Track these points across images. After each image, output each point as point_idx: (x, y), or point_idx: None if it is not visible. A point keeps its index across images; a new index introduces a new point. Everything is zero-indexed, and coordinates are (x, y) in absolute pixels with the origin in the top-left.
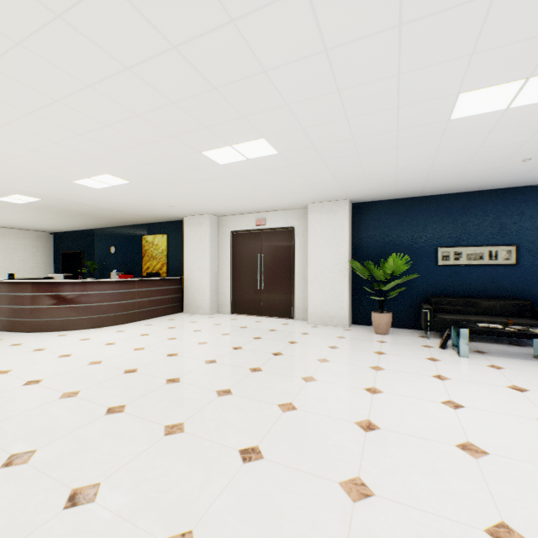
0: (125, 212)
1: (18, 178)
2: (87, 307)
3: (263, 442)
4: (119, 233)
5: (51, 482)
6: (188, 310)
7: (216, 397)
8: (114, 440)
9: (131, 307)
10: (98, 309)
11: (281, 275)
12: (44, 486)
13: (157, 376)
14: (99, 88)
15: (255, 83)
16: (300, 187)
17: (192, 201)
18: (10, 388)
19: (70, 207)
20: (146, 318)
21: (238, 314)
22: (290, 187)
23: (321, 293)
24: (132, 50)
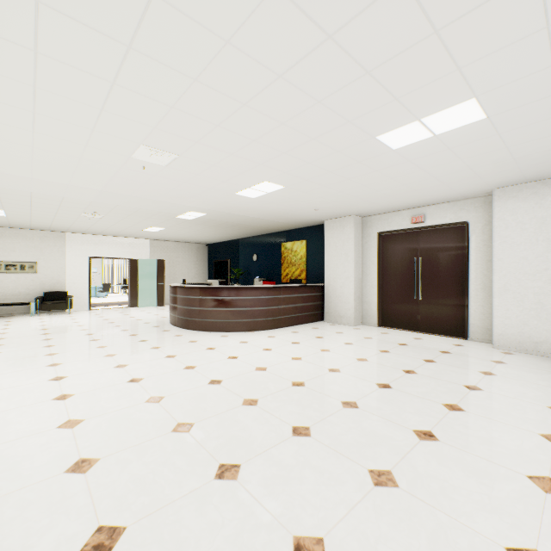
0: (270, 220)
1: (194, 196)
2: (241, 311)
3: (543, 546)
4: (260, 241)
5: (268, 517)
6: (329, 319)
7: (417, 440)
8: (315, 475)
9: (277, 313)
10: (251, 314)
11: (446, 283)
12: (262, 519)
13: (328, 395)
14: (289, 76)
15: (508, 1)
16: (493, 166)
17: (339, 201)
18: (199, 385)
19: (225, 219)
20: (290, 324)
21: (387, 327)
22: (478, 167)
23: (516, 308)
24: (343, 6)
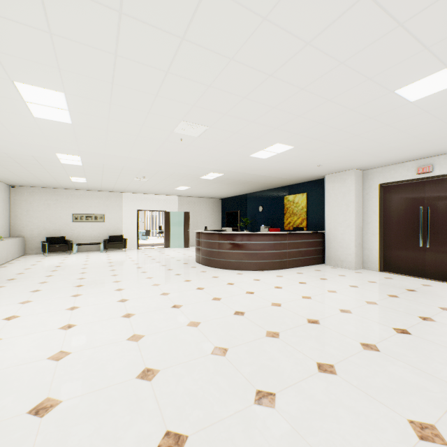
0: (275, 177)
1: (216, 160)
2: (253, 253)
3: None
4: (265, 195)
5: None
6: (329, 262)
7: None
8: (351, 416)
9: (283, 256)
10: (260, 256)
11: None
12: None
13: (345, 335)
14: (316, 42)
15: None
16: None
17: (343, 157)
18: (227, 315)
19: (238, 178)
20: (294, 266)
21: (389, 273)
22: None
23: None
24: None
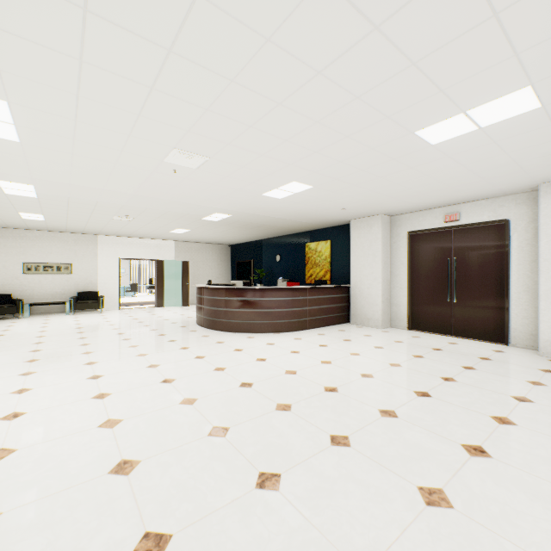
0: (294, 220)
1: (221, 198)
2: (267, 312)
3: None
4: (283, 242)
5: (315, 533)
6: (355, 321)
7: (467, 455)
8: (360, 490)
9: (303, 314)
10: (276, 315)
11: (484, 284)
12: (310, 536)
13: (364, 402)
14: (328, 72)
15: None
16: (542, 159)
17: (368, 200)
18: (231, 388)
19: (250, 220)
20: (316, 326)
21: (417, 331)
22: (524, 161)
23: None
24: None
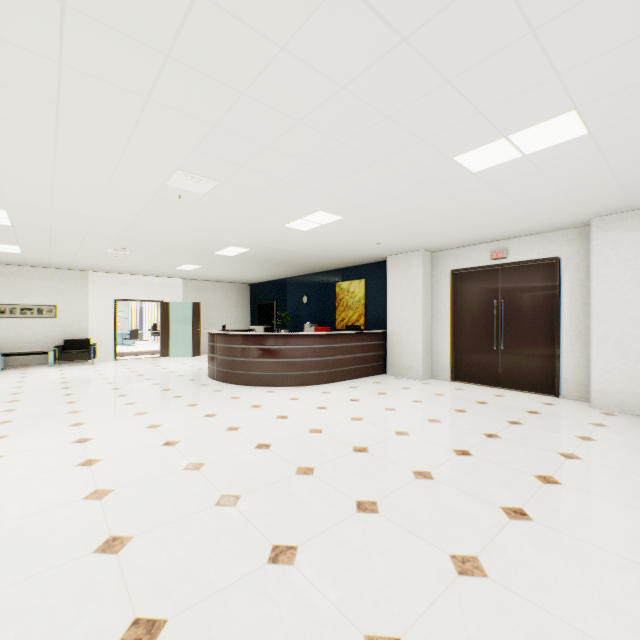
0: (323, 256)
1: (236, 229)
2: (291, 362)
3: None
4: (311, 281)
5: (333, 611)
6: (393, 372)
7: (506, 519)
8: (387, 561)
9: (332, 364)
10: (301, 366)
11: (533, 330)
12: (326, 614)
13: (397, 463)
14: (353, 87)
15: None
16: (593, 191)
17: (406, 234)
18: (245, 450)
19: (272, 255)
20: (347, 378)
21: (461, 382)
22: (574, 192)
23: (619, 361)
24: (422, 2)
